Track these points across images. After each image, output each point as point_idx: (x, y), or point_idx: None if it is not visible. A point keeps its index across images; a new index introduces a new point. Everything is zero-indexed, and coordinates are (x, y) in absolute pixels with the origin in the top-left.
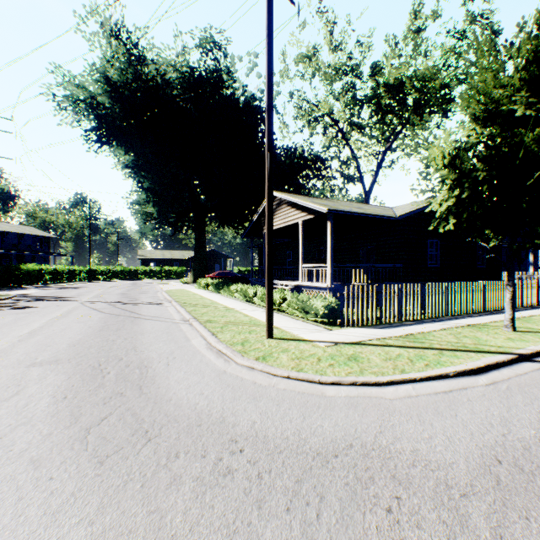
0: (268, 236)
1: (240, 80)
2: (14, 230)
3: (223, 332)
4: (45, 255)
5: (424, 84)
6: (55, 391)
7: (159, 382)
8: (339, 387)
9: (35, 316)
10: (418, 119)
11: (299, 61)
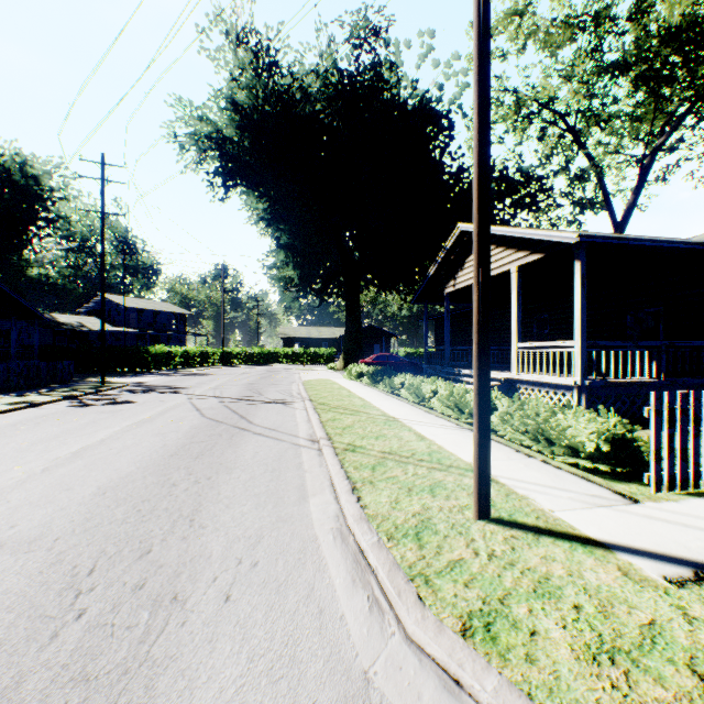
0: (480, 272)
1: (407, 77)
2: (150, 307)
3: (373, 485)
4: (179, 335)
5: None
6: None
7: None
8: None
9: (115, 419)
10: None
11: (501, 25)
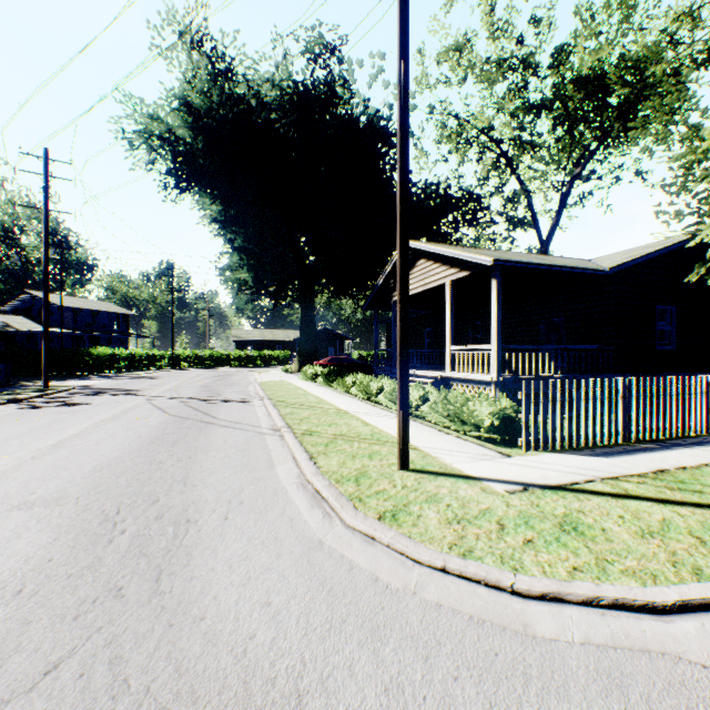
0: (401, 296)
1: (360, 94)
2: (88, 307)
3: (327, 455)
4: (122, 336)
5: (640, 71)
6: (12, 573)
7: (197, 563)
8: (560, 609)
9: (78, 418)
10: (670, 84)
11: (444, 57)
